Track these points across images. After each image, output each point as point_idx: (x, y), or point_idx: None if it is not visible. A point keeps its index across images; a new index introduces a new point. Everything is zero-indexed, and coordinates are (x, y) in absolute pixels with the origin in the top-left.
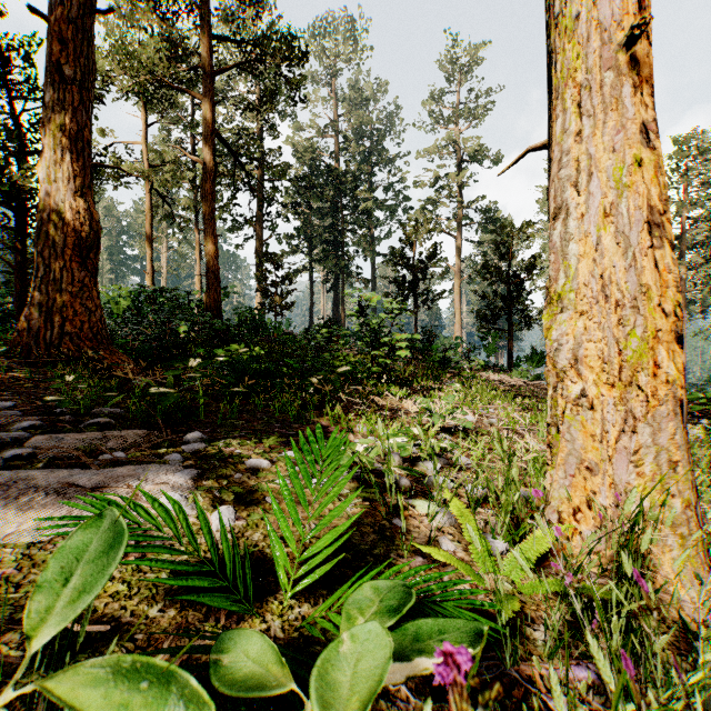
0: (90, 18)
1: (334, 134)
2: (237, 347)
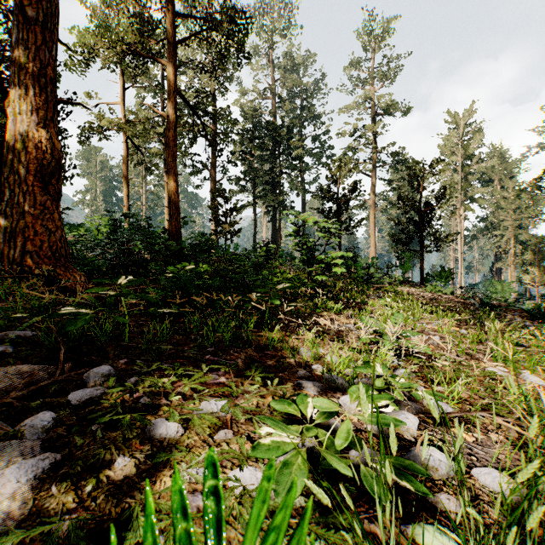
0: None
1: (273, 97)
2: (187, 264)
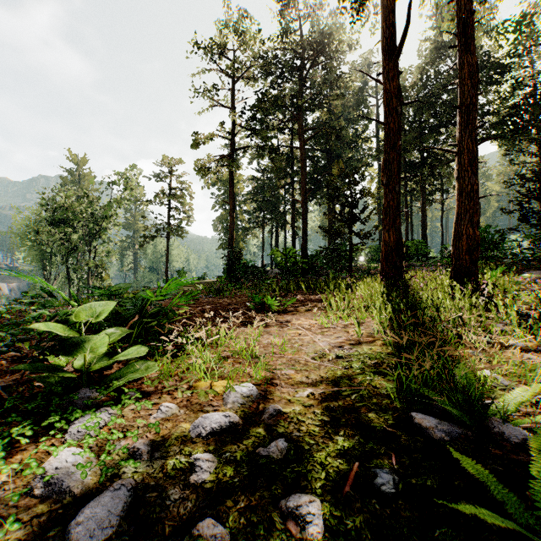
0: None
1: None
2: None
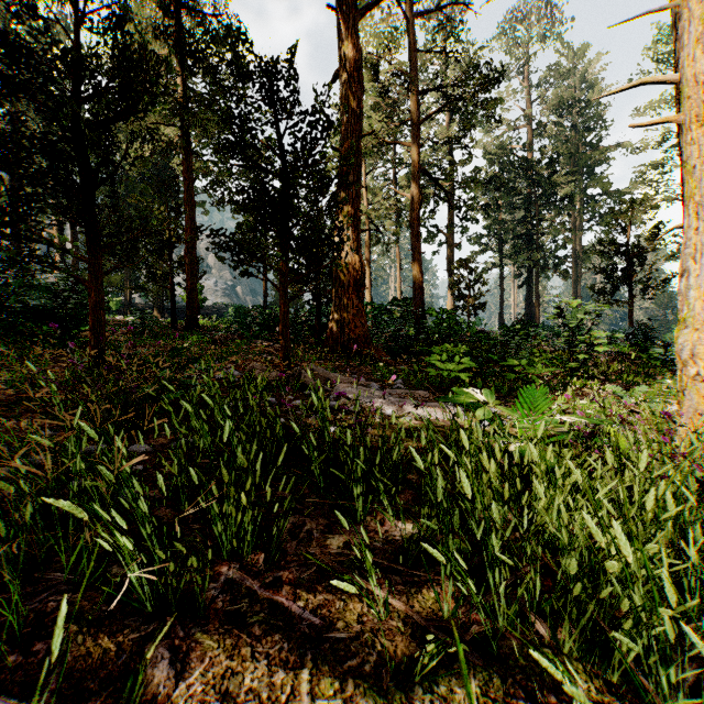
0: (360, 140)
1: (527, 124)
2: (448, 345)
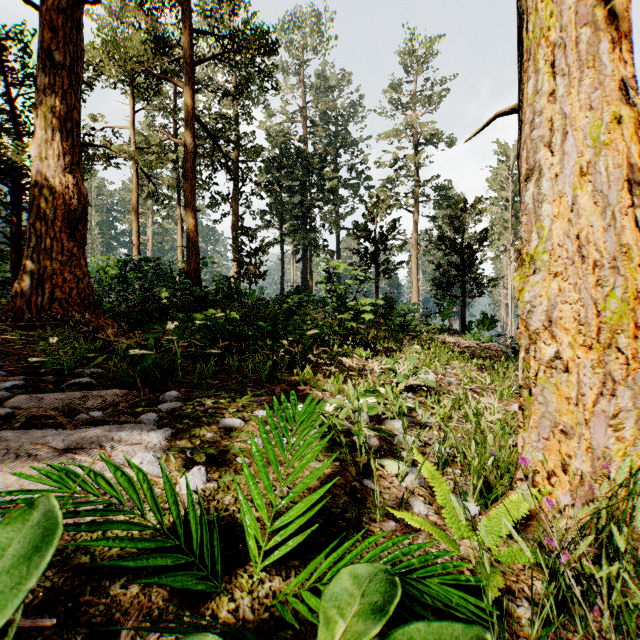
0: (78, 8)
1: (303, 120)
2: (214, 311)
